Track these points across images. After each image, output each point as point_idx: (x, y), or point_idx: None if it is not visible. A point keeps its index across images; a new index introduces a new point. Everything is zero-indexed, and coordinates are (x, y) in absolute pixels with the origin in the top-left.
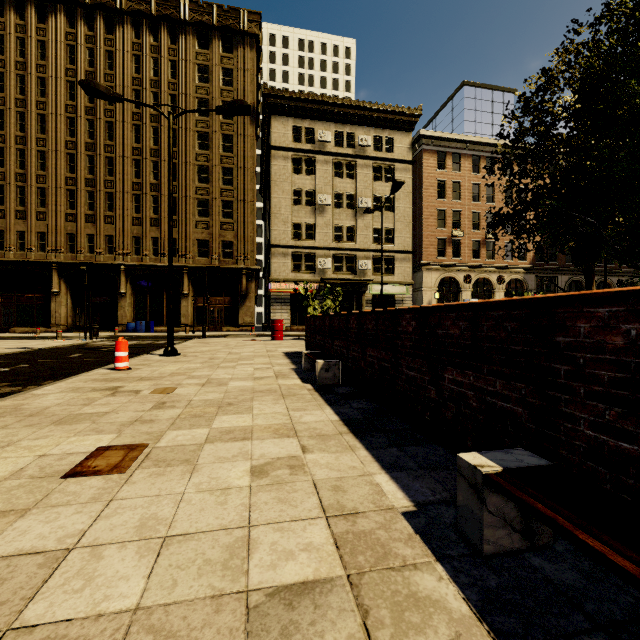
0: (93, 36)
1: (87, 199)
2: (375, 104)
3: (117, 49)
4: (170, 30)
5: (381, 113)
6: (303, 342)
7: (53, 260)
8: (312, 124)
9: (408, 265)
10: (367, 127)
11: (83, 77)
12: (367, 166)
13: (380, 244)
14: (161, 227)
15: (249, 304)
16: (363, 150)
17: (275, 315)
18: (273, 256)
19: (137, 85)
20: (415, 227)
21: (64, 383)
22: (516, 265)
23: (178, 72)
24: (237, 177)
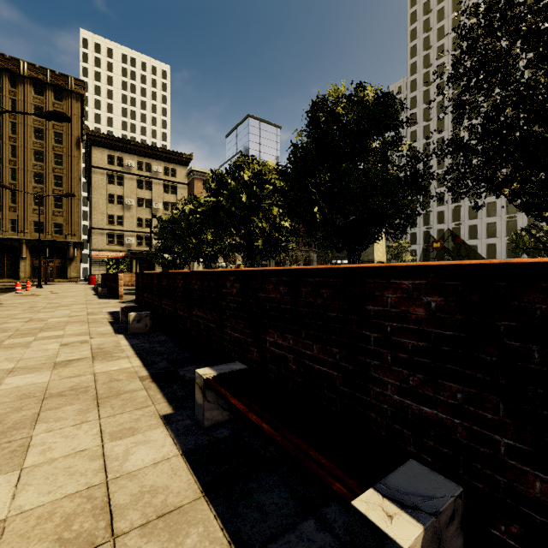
0: None
1: None
2: (164, 149)
3: None
4: (11, 77)
5: (168, 154)
6: None
7: None
8: (122, 155)
9: None
10: (159, 161)
11: None
12: (159, 184)
13: None
14: (3, 211)
15: (75, 264)
16: (157, 174)
17: (95, 271)
18: (94, 234)
19: None
20: None
21: None
22: None
23: (18, 108)
24: (66, 182)
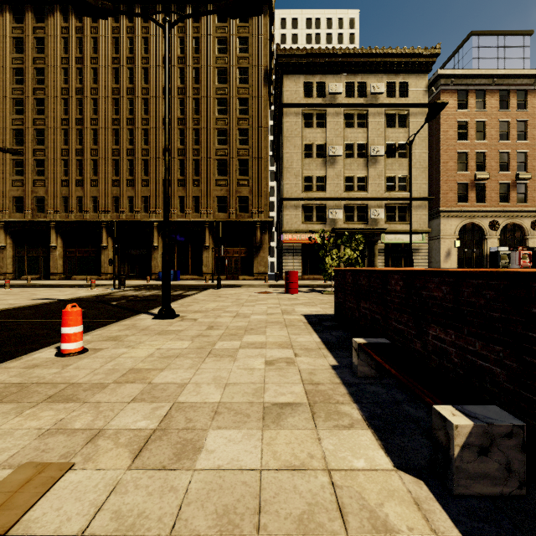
0: (132, 27)
1: (128, 166)
2: (388, 49)
3: (151, 34)
4: (194, 11)
5: (395, 58)
6: (321, 296)
7: (102, 219)
8: (323, 78)
9: (424, 212)
10: (379, 74)
11: (125, 63)
12: (379, 114)
13: (393, 192)
14: (186, 187)
15: (263, 254)
16: (375, 98)
17: (287, 265)
18: (285, 209)
19: None
20: (431, 173)
21: None
22: None
23: (200, 47)
24: (252, 136)
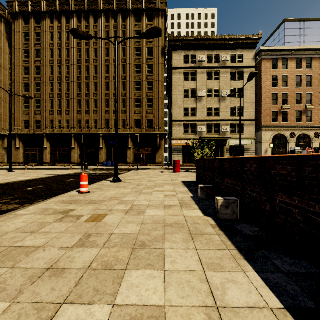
0: (88, 25)
1: (86, 103)
2: (232, 36)
3: (99, 30)
4: (122, 16)
5: (235, 40)
6: (192, 174)
7: (72, 132)
8: (194, 53)
9: (252, 128)
10: (227, 50)
11: (84, 46)
12: (227, 72)
13: (235, 116)
14: (118, 114)
15: (161, 152)
16: (224, 63)
17: (174, 158)
18: (173, 126)
19: (107, 46)
20: (256, 105)
21: (43, 204)
22: None
23: (126, 36)
24: (155, 86)
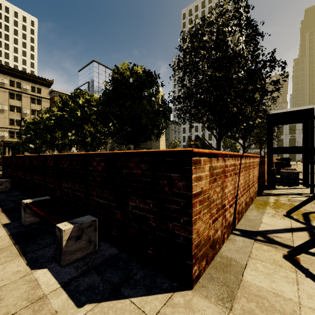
0: None
1: None
2: (31, 74)
3: None
4: None
5: (34, 78)
6: None
7: None
8: None
9: None
10: (28, 81)
11: None
12: (28, 97)
13: None
14: None
15: None
16: (25, 90)
17: None
18: None
19: None
20: None
21: None
22: None
23: None
24: None
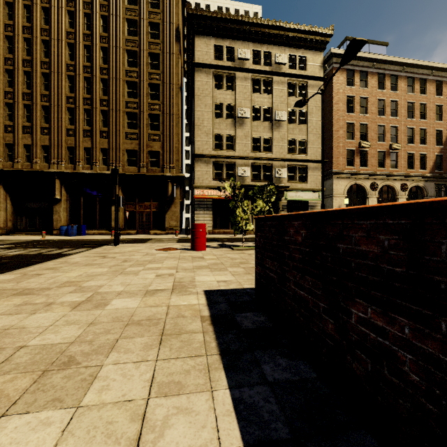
0: None
1: (25, 112)
2: (290, 24)
3: None
4: None
5: (296, 33)
6: (231, 253)
7: None
8: (232, 43)
9: (320, 173)
10: (282, 47)
11: None
12: (282, 82)
13: (294, 154)
14: (93, 138)
15: (174, 209)
16: (279, 68)
17: (198, 219)
18: (196, 165)
19: (71, 6)
20: (324, 140)
21: None
22: (418, 173)
23: None
24: (163, 92)
